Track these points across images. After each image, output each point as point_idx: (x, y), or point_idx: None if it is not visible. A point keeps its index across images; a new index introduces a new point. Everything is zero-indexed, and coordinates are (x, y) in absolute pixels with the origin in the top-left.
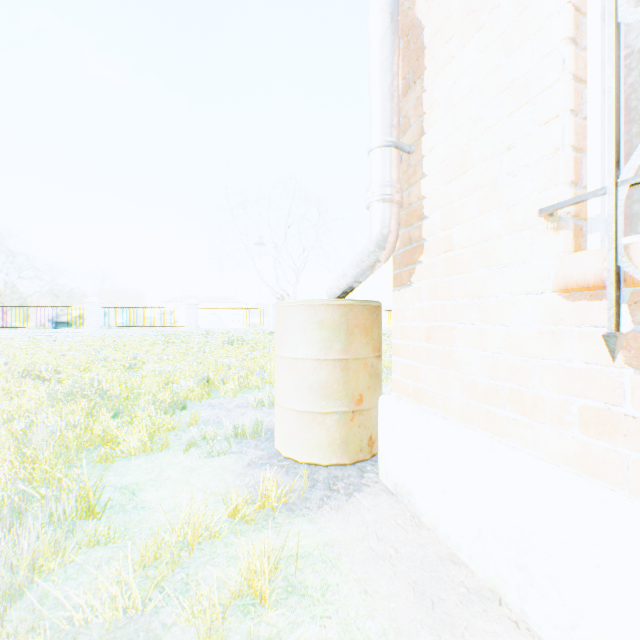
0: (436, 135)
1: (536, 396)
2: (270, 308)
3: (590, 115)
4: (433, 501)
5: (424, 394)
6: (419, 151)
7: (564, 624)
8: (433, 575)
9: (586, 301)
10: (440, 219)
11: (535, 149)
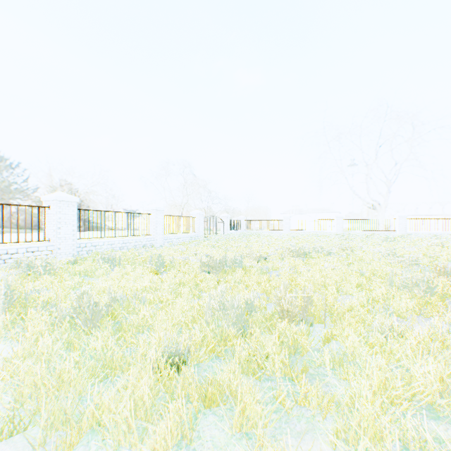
0: None
1: None
2: (394, 218)
3: None
4: None
5: None
6: None
7: None
8: None
9: None
10: None
11: None
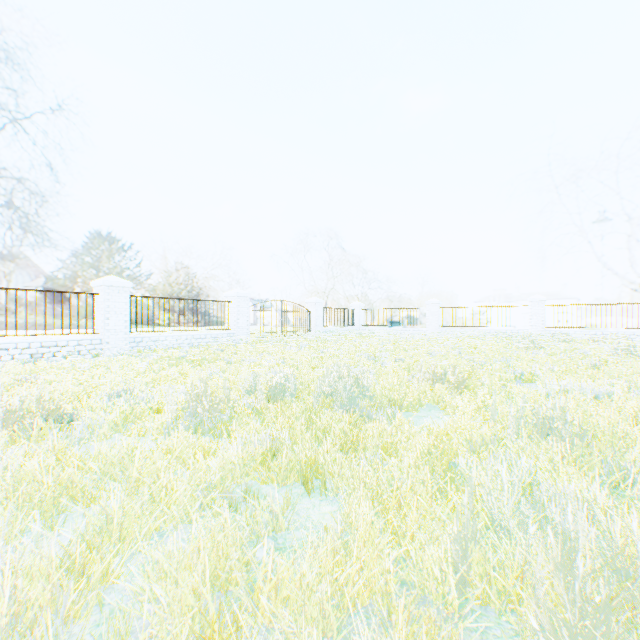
0: None
1: None
2: None
3: None
4: None
5: None
6: None
7: None
8: None
9: None
10: None
11: None
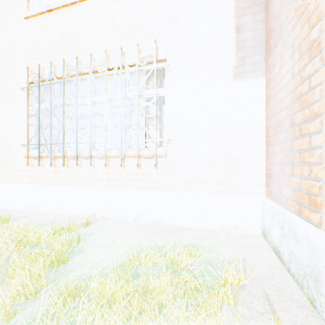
0: (5, 118)
1: (24, 174)
2: None
3: (31, 131)
4: (3, 201)
5: (2, 180)
6: (1, 119)
7: (24, 205)
8: (1, 211)
9: (29, 159)
10: (6, 138)
11: (23, 133)
